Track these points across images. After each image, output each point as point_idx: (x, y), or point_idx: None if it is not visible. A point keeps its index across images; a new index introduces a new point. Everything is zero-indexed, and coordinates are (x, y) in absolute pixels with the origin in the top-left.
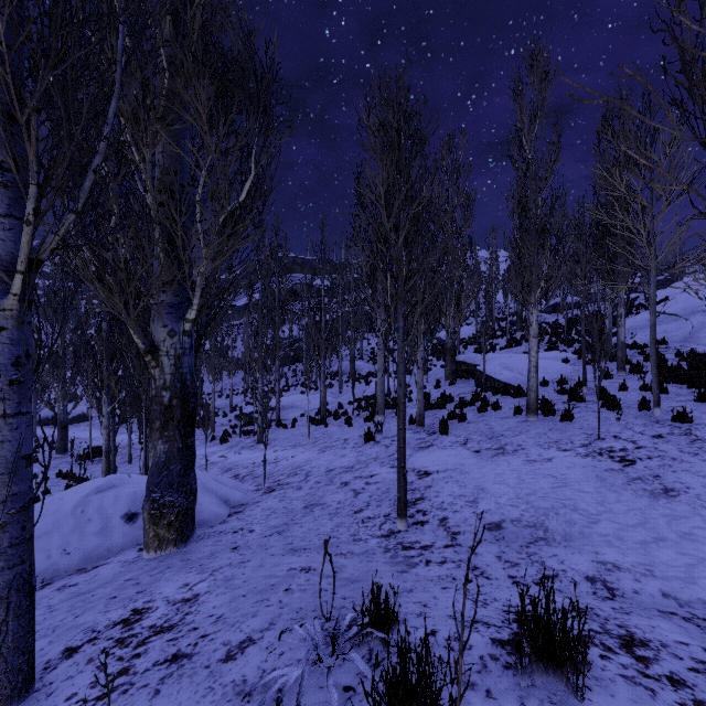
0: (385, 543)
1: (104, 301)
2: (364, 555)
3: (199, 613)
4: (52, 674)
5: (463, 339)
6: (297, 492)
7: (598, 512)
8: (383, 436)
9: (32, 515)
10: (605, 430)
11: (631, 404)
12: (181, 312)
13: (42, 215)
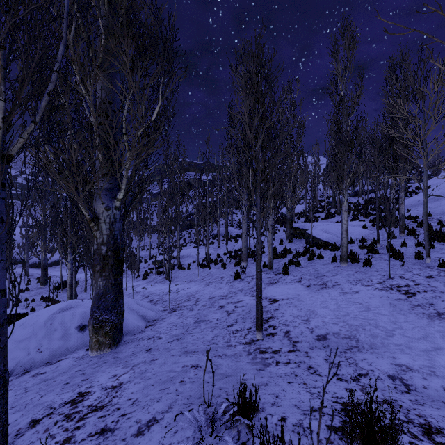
0: (248, 348)
1: (62, 187)
2: (234, 357)
3: (121, 397)
4: (20, 439)
5: (297, 213)
6: (190, 312)
7: (393, 328)
8: (246, 275)
9: (6, 331)
10: (393, 272)
11: (410, 255)
12: (113, 194)
13: (12, 124)
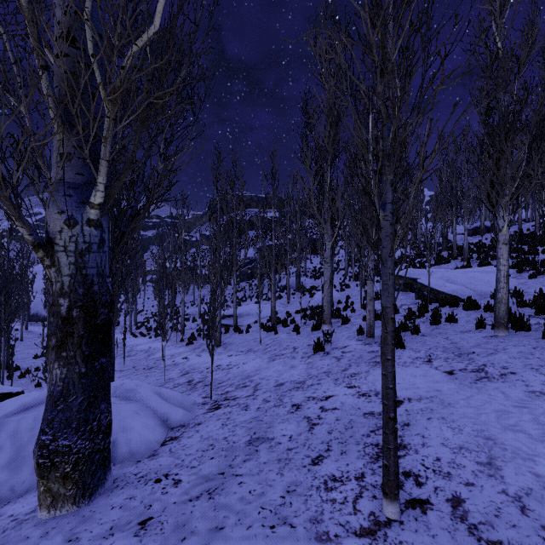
0: None
1: None
2: None
3: None
4: None
5: None
6: (242, 413)
7: None
8: (332, 346)
9: None
10: None
11: None
12: (85, 195)
13: None
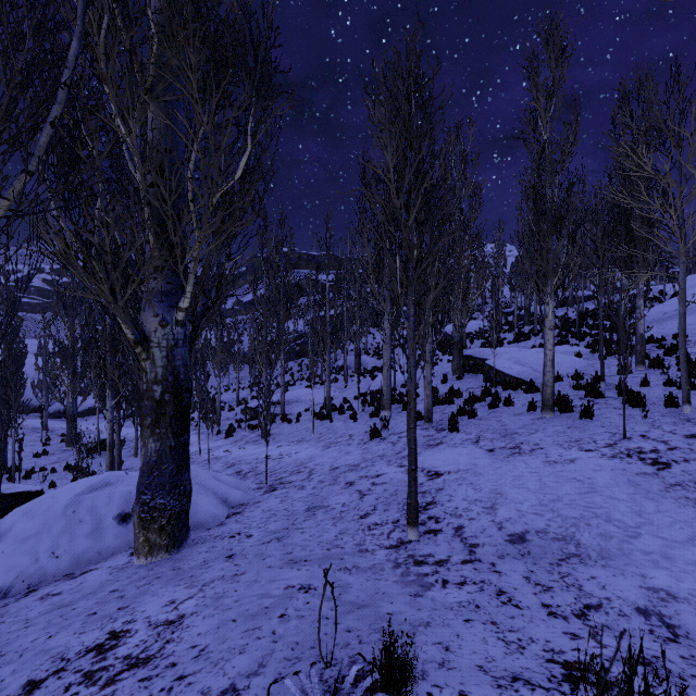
0: (394, 555)
1: (89, 288)
2: (371, 571)
3: (181, 642)
4: None
5: (469, 333)
6: (299, 492)
7: (636, 524)
8: (389, 432)
9: None
10: (630, 429)
11: (656, 400)
12: (174, 301)
13: None
